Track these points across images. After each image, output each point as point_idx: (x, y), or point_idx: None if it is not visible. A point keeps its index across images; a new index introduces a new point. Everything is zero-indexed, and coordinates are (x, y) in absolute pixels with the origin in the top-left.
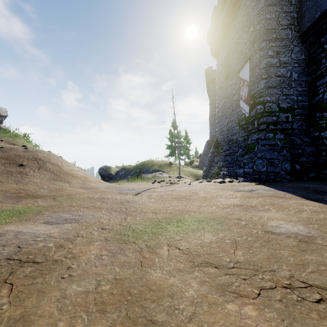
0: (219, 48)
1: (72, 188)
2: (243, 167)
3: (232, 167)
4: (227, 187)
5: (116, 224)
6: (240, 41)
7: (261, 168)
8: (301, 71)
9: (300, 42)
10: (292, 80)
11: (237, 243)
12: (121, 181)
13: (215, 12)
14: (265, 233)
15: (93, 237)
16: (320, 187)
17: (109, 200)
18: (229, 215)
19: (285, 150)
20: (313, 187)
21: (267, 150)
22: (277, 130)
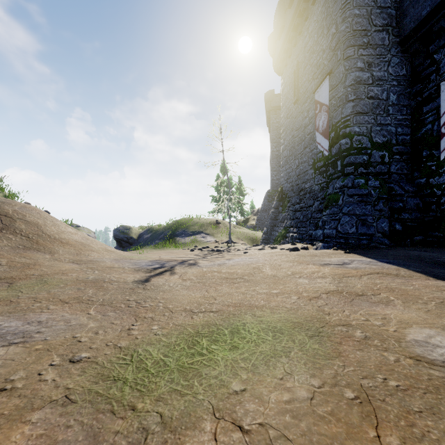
0: (285, 60)
1: (54, 263)
2: (323, 227)
3: (305, 227)
4: (304, 258)
5: (107, 345)
6: (316, 49)
7: (349, 228)
8: (402, 92)
9: (400, 51)
10: (389, 104)
11: (371, 400)
12: (146, 248)
13: (280, 9)
14: (417, 364)
15: (39, 391)
16: (436, 256)
17: (112, 283)
18: (325, 314)
19: (382, 203)
20: (428, 256)
21: (357, 203)
22: (369, 174)
